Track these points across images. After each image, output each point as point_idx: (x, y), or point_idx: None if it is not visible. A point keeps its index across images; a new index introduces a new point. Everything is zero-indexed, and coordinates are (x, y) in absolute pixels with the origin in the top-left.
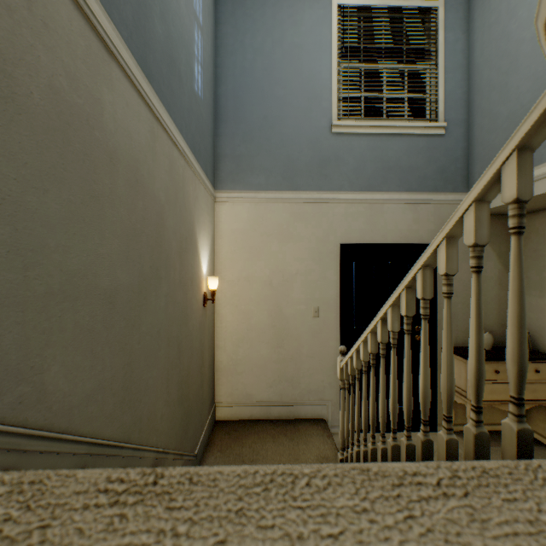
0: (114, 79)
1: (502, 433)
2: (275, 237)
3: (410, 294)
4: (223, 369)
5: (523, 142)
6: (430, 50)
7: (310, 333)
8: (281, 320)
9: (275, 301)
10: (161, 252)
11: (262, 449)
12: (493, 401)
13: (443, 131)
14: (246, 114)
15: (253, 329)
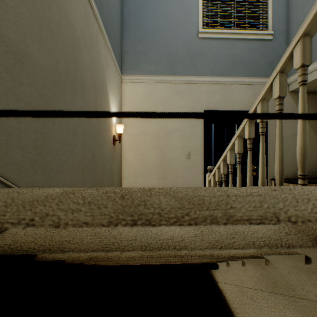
0: None
1: None
2: (161, 106)
3: (283, 78)
4: None
5: None
6: None
7: (184, 169)
8: (165, 160)
9: (161, 148)
10: (77, 72)
11: None
12: None
13: (271, 37)
14: (142, 25)
15: (147, 167)
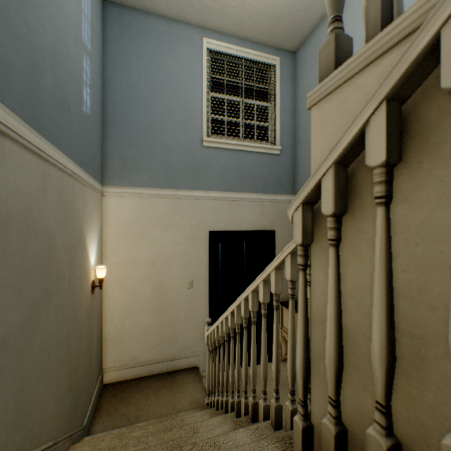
0: (7, 153)
1: (286, 410)
2: (157, 226)
3: (247, 303)
4: (111, 339)
5: (293, 250)
6: (271, 93)
7: (186, 300)
8: (162, 293)
9: (158, 278)
10: (51, 273)
11: (145, 404)
12: None
13: (279, 152)
14: (132, 123)
15: (138, 302)
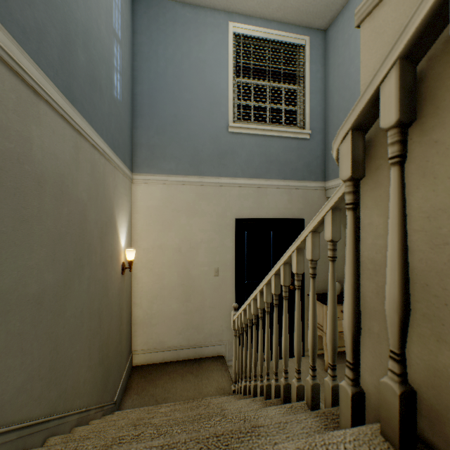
0: (42, 115)
1: (325, 387)
2: (183, 213)
3: (277, 279)
4: (140, 323)
5: (334, 205)
6: (300, 76)
7: (212, 288)
8: (188, 279)
9: (184, 264)
10: (84, 244)
11: (172, 387)
12: (340, 332)
13: (308, 136)
14: (159, 111)
15: (166, 288)
